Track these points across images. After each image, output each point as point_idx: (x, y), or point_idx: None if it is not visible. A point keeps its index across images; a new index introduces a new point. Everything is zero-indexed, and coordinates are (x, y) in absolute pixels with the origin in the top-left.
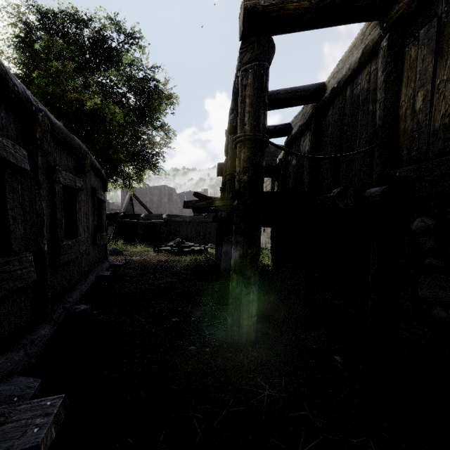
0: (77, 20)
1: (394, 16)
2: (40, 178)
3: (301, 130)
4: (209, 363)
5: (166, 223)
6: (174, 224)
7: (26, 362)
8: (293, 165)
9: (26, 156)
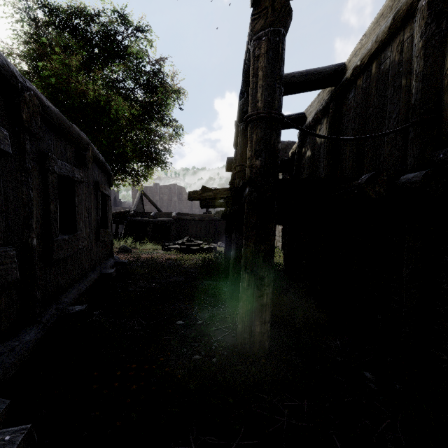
0: (85, 15)
1: None
2: (28, 164)
3: (317, 118)
4: (215, 377)
5: (175, 221)
6: (184, 222)
7: (0, 375)
8: (308, 157)
9: (7, 137)
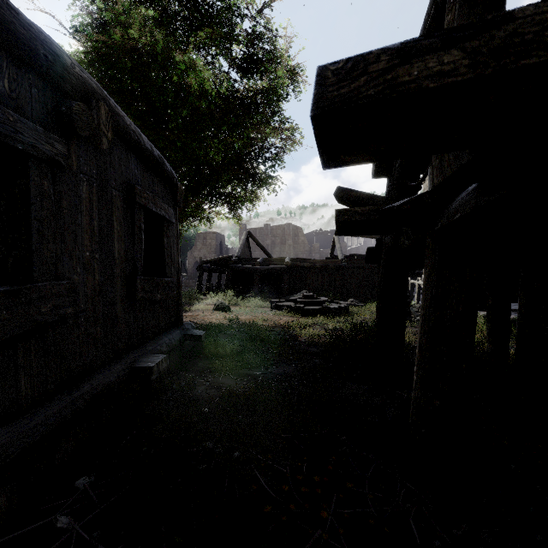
0: None
1: None
2: None
3: None
4: None
5: (289, 269)
6: (300, 271)
7: None
8: None
9: None
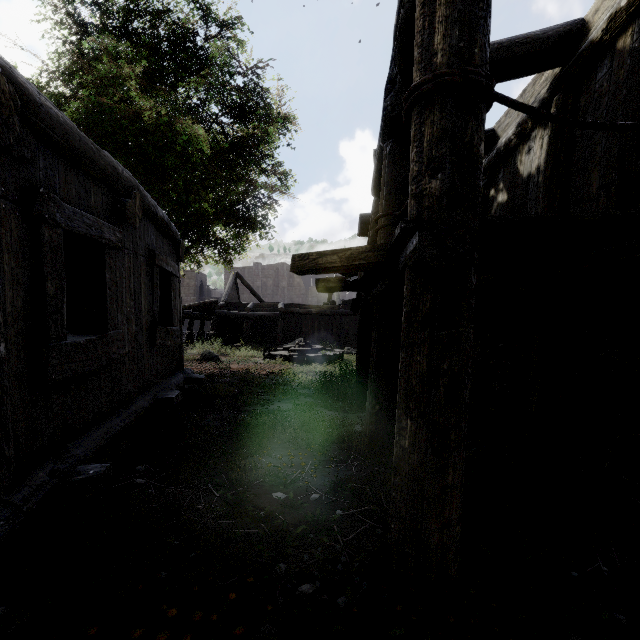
0: (151, 13)
1: None
2: None
3: (520, 132)
4: None
5: (283, 316)
6: (295, 318)
7: None
8: (501, 204)
9: None
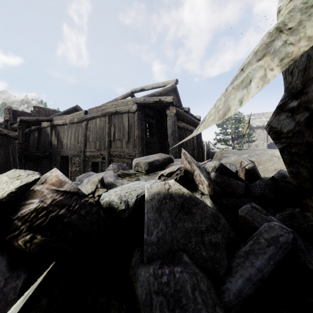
0: None
1: (51, 124)
2: None
3: (35, 130)
4: None
5: None
6: None
7: None
8: (32, 139)
9: None
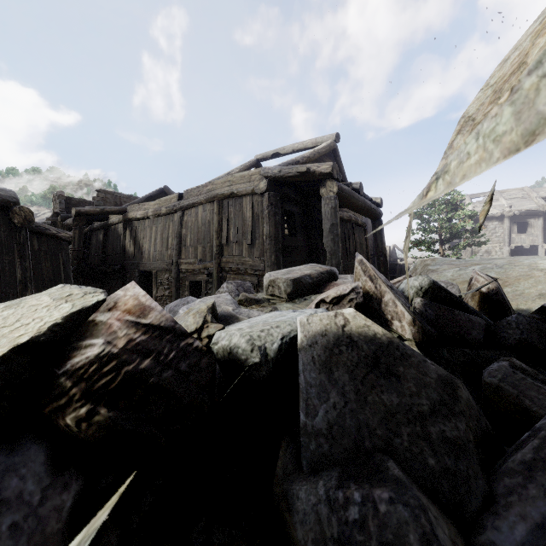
0: None
1: (125, 218)
2: None
3: (99, 228)
4: None
5: None
6: None
7: None
8: (94, 243)
9: None
